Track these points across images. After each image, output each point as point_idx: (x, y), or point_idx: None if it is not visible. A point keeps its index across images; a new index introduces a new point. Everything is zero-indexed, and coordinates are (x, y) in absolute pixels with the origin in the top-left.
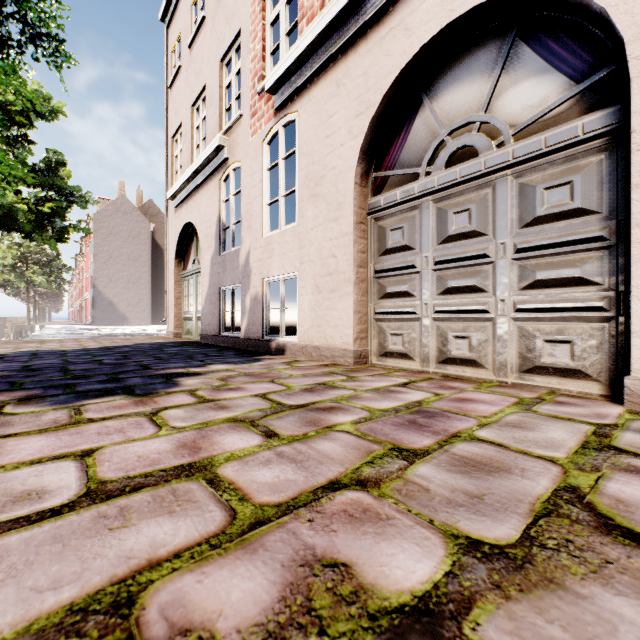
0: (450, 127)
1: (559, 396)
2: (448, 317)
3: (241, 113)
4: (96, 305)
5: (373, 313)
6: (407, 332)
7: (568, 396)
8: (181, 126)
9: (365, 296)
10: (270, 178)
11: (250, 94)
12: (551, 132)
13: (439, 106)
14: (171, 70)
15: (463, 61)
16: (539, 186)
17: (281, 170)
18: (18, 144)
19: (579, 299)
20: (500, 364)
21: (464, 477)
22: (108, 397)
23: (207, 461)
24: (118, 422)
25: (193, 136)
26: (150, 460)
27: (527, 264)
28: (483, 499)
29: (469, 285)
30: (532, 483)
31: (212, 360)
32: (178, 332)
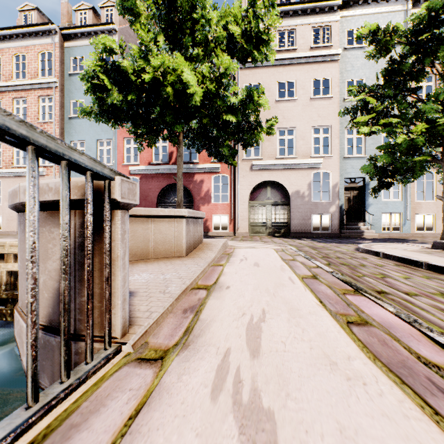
0: None
1: None
2: None
3: None
4: None
5: None
6: None
7: None
8: None
9: None
10: None
11: None
12: None
13: None
14: None
15: None
16: None
17: None
18: None
19: None
20: None
21: None
22: None
23: None
24: None
25: None
26: None
27: None
28: None
29: None
30: None
31: None
32: None
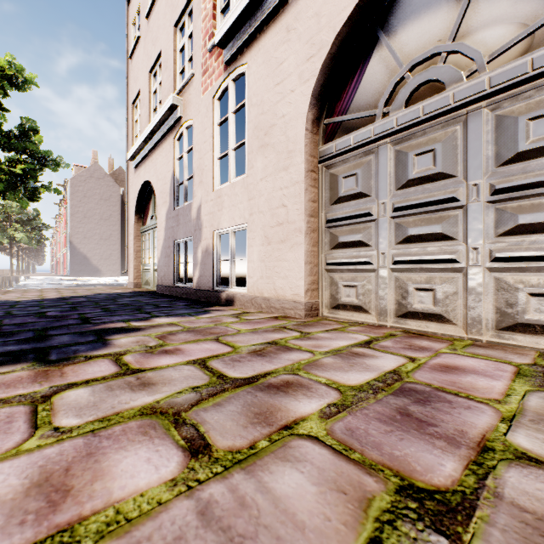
0: (411, 62)
1: None
2: (409, 267)
3: (193, 72)
4: (72, 259)
5: (324, 264)
6: (361, 283)
7: None
8: (140, 92)
9: (316, 246)
10: (221, 133)
11: (201, 53)
12: (540, 51)
13: (397, 42)
14: (131, 42)
15: None
16: (522, 117)
17: (231, 124)
18: None
19: None
20: (472, 320)
21: None
22: (8, 366)
23: (58, 542)
24: None
25: (150, 100)
26: None
27: (507, 207)
28: None
29: (434, 232)
30: None
31: (160, 312)
32: (138, 283)
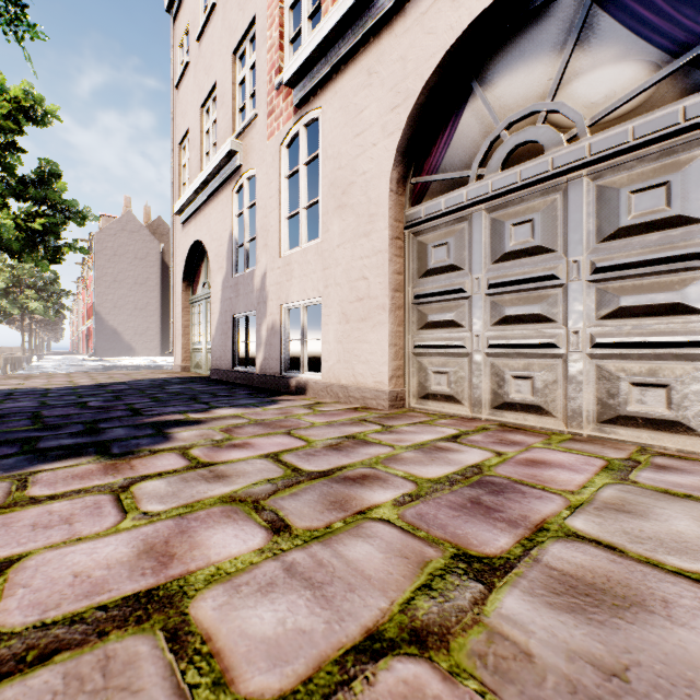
0: (508, 119)
1: (655, 456)
2: (505, 352)
3: (256, 112)
4: (99, 334)
5: (412, 346)
6: (454, 370)
7: (667, 456)
8: (189, 131)
9: (402, 326)
10: (289, 187)
11: (266, 90)
12: (641, 120)
13: (493, 95)
14: (178, 67)
15: (524, 38)
16: (624, 189)
17: (302, 177)
18: (5, 152)
19: (679, 331)
20: (572, 412)
21: (580, 622)
22: (72, 459)
23: (177, 585)
24: (69, 504)
25: (202, 142)
26: (90, 583)
27: (608, 287)
28: (628, 681)
29: (532, 313)
30: (693, 636)
31: (219, 402)
32: (186, 365)
